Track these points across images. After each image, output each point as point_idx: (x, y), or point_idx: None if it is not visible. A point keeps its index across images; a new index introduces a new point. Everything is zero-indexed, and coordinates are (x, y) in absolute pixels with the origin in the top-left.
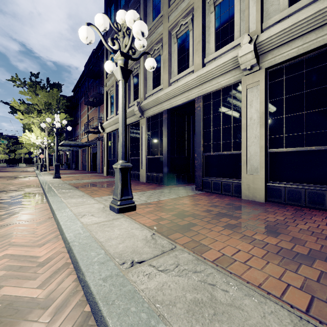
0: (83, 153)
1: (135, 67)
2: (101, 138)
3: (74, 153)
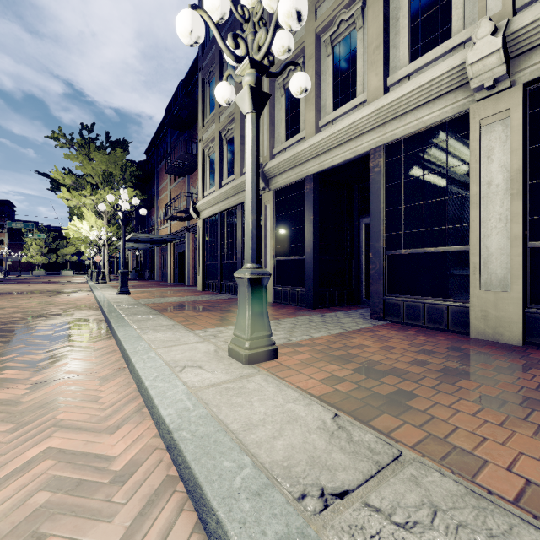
0: (162, 252)
1: None
2: (192, 228)
3: (147, 252)
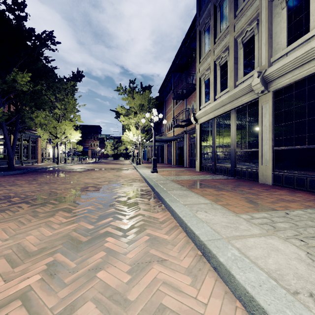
0: (168, 147)
1: (248, 29)
2: (188, 131)
3: (159, 148)
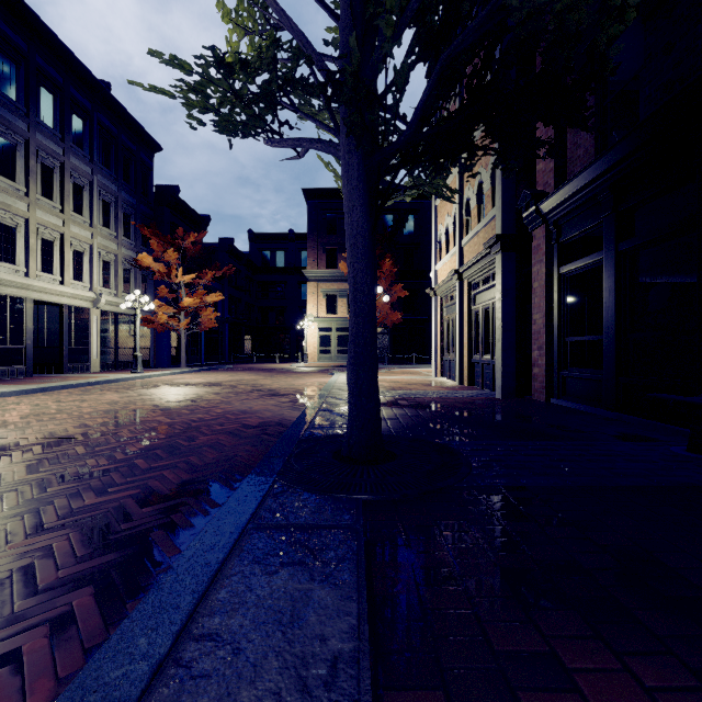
0: None
1: None
2: None
3: None
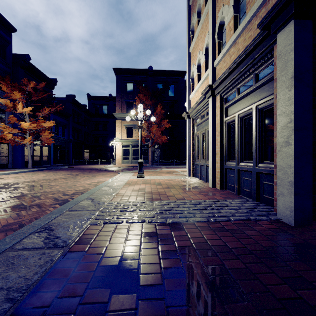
0: None
1: None
2: None
3: None
